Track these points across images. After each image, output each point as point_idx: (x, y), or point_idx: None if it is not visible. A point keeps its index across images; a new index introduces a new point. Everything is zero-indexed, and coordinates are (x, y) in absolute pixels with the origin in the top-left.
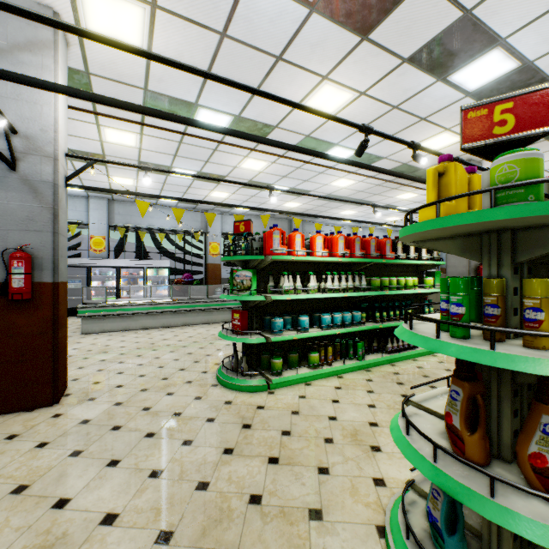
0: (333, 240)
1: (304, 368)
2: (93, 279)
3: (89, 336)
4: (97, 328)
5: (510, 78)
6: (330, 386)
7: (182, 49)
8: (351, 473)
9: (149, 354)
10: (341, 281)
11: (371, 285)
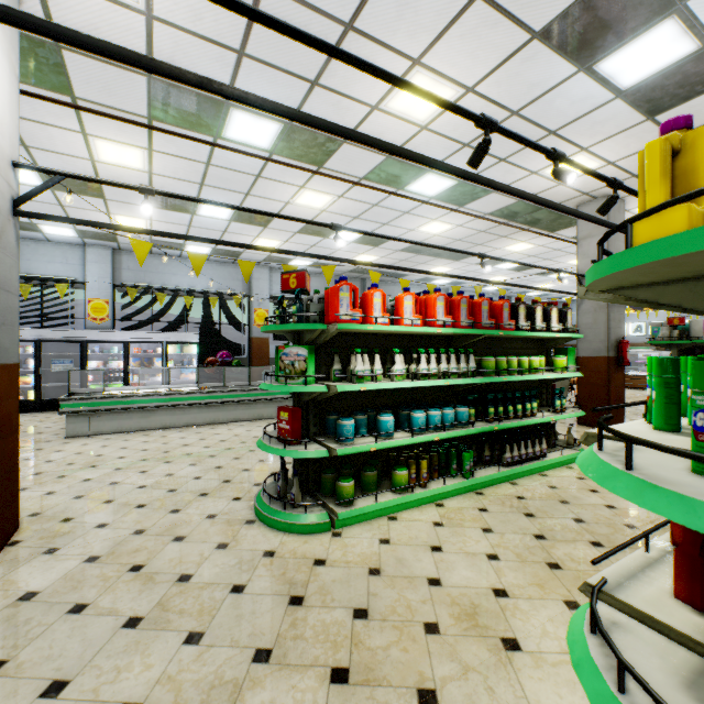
0: (428, 302)
1: (386, 492)
2: (92, 358)
3: (76, 441)
4: (89, 429)
5: (683, 69)
6: (426, 521)
7: (200, 6)
8: (476, 701)
9: (159, 469)
10: (441, 363)
11: (483, 367)
